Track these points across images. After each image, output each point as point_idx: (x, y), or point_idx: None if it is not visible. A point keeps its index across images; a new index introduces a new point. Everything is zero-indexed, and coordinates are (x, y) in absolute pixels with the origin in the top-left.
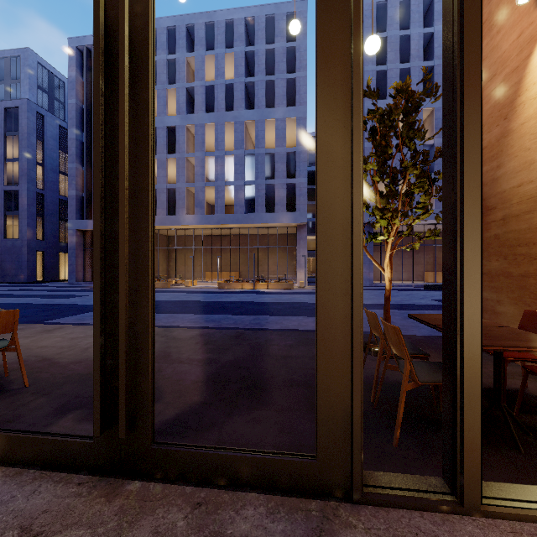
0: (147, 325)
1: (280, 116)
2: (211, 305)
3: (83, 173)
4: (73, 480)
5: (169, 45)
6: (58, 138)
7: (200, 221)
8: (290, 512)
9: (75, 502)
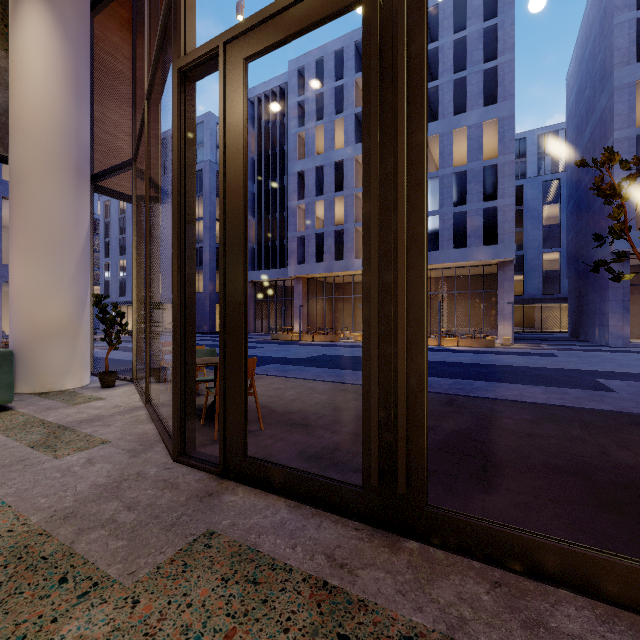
0: (421, 380)
1: (474, 121)
2: None
3: (254, 224)
4: (348, 524)
5: (335, 71)
6: None
7: None
8: (633, 628)
9: (361, 545)
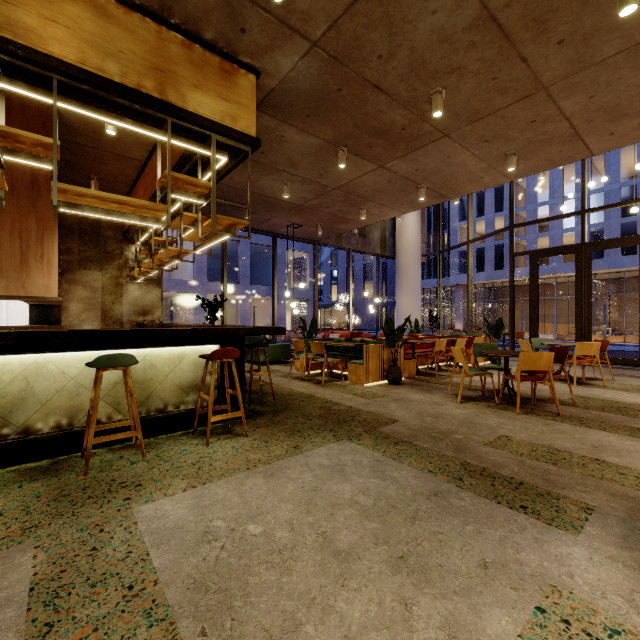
0: (590, 332)
1: None
2: None
3: None
4: None
5: None
6: None
7: None
8: (631, 366)
9: None
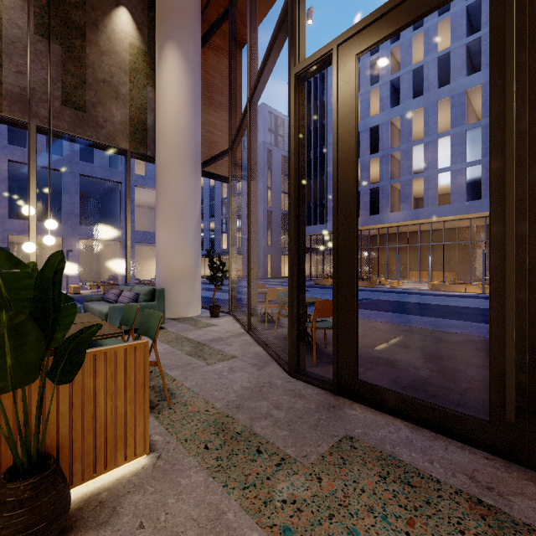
0: None
1: None
2: (438, 309)
3: None
4: (475, 452)
5: None
6: (280, 165)
7: (405, 217)
8: None
9: (499, 473)
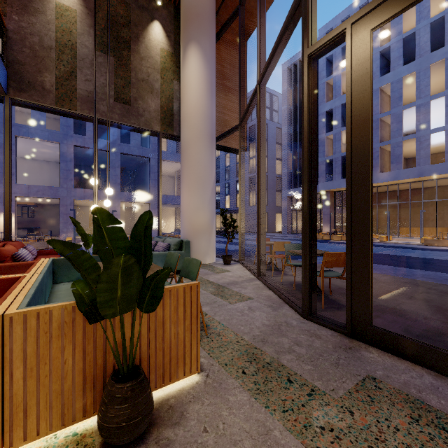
0: None
1: None
2: (434, 263)
3: (291, 155)
4: None
5: None
6: (275, 136)
7: (396, 176)
8: None
9: None
